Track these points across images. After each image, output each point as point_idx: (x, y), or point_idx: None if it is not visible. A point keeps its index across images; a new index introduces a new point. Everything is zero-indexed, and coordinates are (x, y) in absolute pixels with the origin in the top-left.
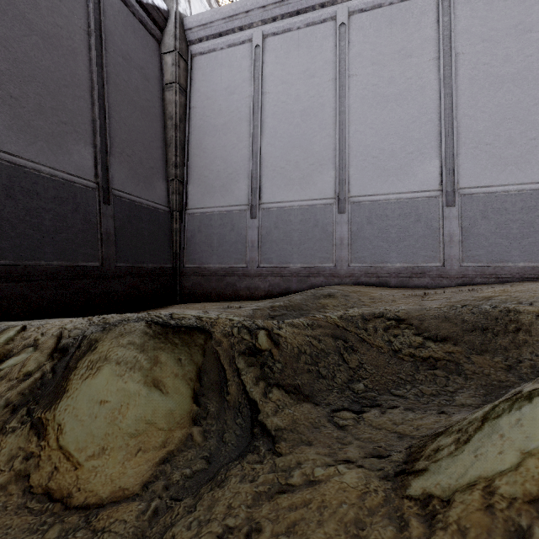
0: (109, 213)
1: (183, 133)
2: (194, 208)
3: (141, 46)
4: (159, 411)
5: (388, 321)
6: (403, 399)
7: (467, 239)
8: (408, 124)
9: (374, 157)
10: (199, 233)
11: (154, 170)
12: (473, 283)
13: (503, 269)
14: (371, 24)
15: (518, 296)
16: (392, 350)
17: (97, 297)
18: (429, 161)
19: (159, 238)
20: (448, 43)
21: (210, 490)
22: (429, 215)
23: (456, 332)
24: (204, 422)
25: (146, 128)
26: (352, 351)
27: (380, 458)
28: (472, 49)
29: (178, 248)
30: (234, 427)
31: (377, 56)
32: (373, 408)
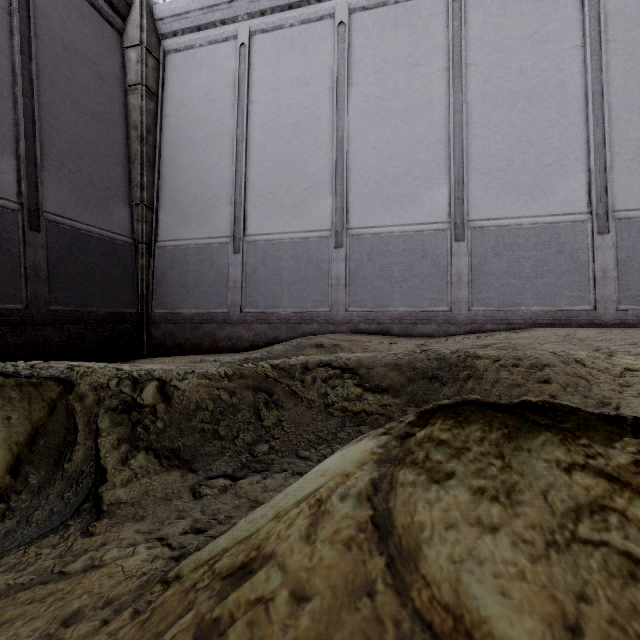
0: (38, 242)
1: (152, 147)
2: (166, 240)
3: (94, 36)
4: None
5: (333, 370)
6: (305, 462)
7: (478, 279)
8: (414, 144)
9: (376, 183)
10: (171, 271)
11: (111, 191)
12: (483, 330)
13: (515, 313)
14: (375, 25)
15: (517, 343)
16: (325, 405)
17: (18, 349)
18: (438, 188)
19: (117, 276)
20: (459, 51)
21: None
22: (437, 251)
23: (402, 381)
24: (15, 497)
25: (100, 138)
26: (274, 406)
27: (201, 533)
28: (485, 60)
29: (146, 288)
30: (57, 502)
31: (381, 62)
32: (261, 473)
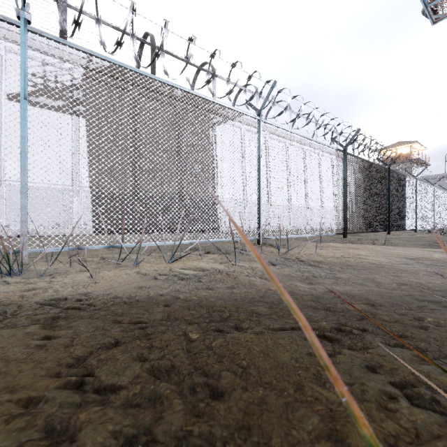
0: None
1: None
2: None
3: None
4: None
5: None
6: None
7: None
8: None
9: None
10: None
11: None
12: None
13: None
14: None
15: None
16: None
17: None
18: None
19: None
20: None
21: None
22: None
23: None
24: None
25: None
26: None
27: None
28: None
29: None
30: None
31: None
32: None
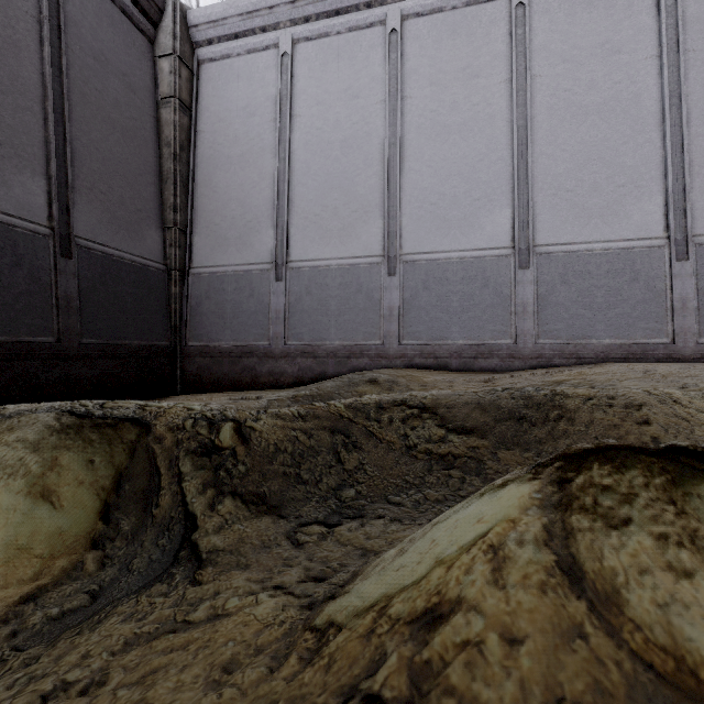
0: (70, 270)
1: (185, 165)
2: (200, 266)
3: (124, 45)
4: (42, 531)
5: (410, 409)
6: (398, 507)
7: (544, 310)
8: (474, 162)
9: (432, 204)
10: (207, 300)
11: (143, 214)
12: (551, 365)
13: (585, 347)
14: (430, 33)
15: (593, 379)
16: (406, 447)
17: (50, 385)
18: (500, 210)
19: (150, 306)
20: (522, 62)
21: (76, 635)
22: (499, 278)
23: (487, 422)
24: (110, 544)
25: (131, 156)
26: (353, 449)
27: (321, 582)
28: (552, 71)
29: (179, 319)
30: (152, 550)
31: (437, 74)
32: (355, 519)
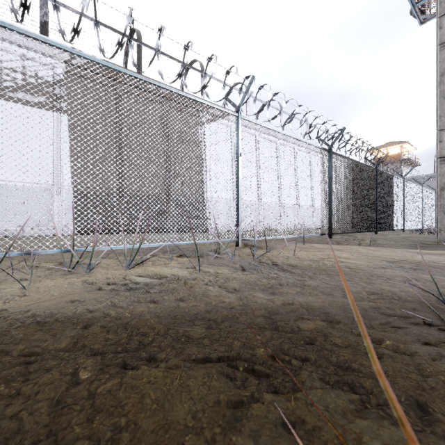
0: None
1: None
2: None
3: None
4: None
5: None
6: None
7: None
8: None
9: None
10: None
11: None
12: None
13: None
14: None
15: None
16: None
17: None
18: None
19: None
20: None
21: None
22: None
23: None
24: None
25: None
26: None
27: None
28: None
29: None
30: None
31: None
32: None
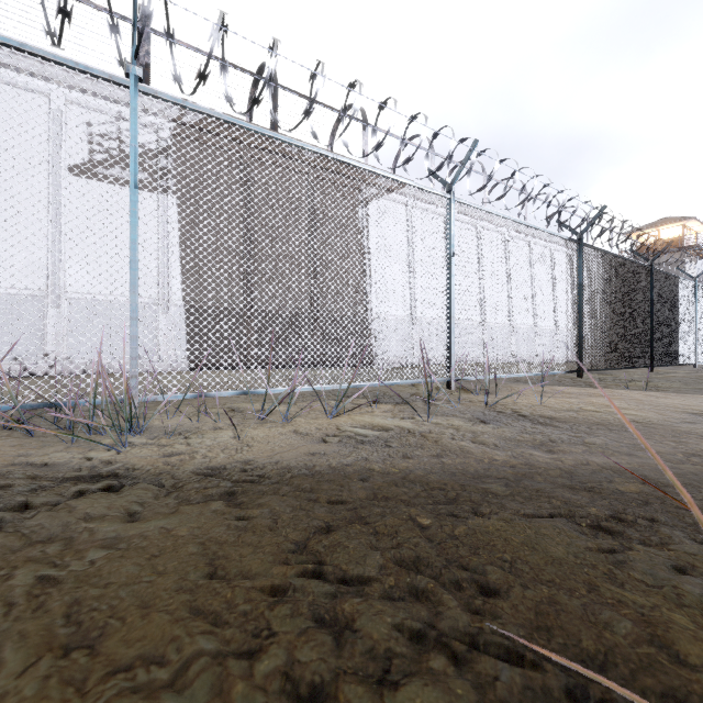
0: None
1: None
2: None
3: None
4: None
5: None
6: None
7: None
8: None
9: None
10: None
11: None
12: None
13: None
14: None
15: None
16: None
17: None
18: None
19: None
20: None
21: None
22: None
23: None
24: None
25: None
26: None
27: None
28: None
29: None
30: None
31: None
32: None
